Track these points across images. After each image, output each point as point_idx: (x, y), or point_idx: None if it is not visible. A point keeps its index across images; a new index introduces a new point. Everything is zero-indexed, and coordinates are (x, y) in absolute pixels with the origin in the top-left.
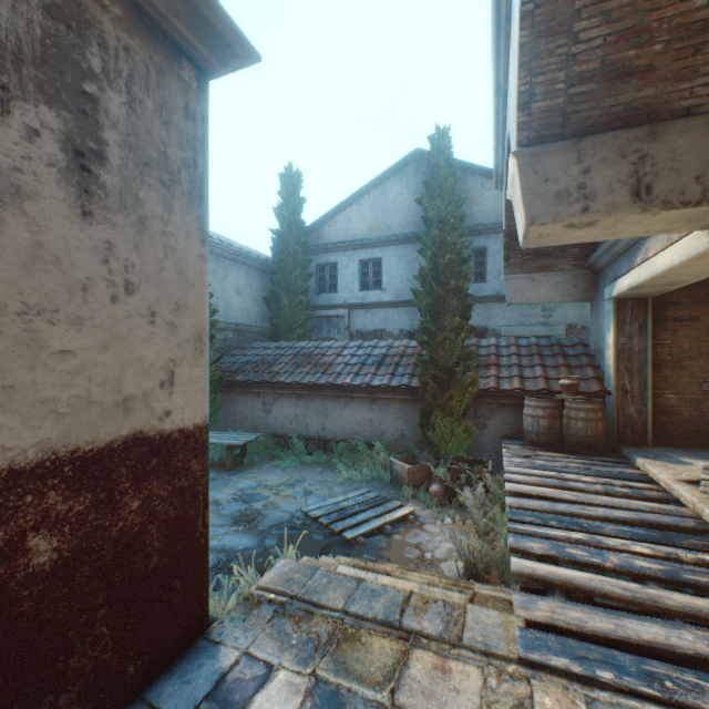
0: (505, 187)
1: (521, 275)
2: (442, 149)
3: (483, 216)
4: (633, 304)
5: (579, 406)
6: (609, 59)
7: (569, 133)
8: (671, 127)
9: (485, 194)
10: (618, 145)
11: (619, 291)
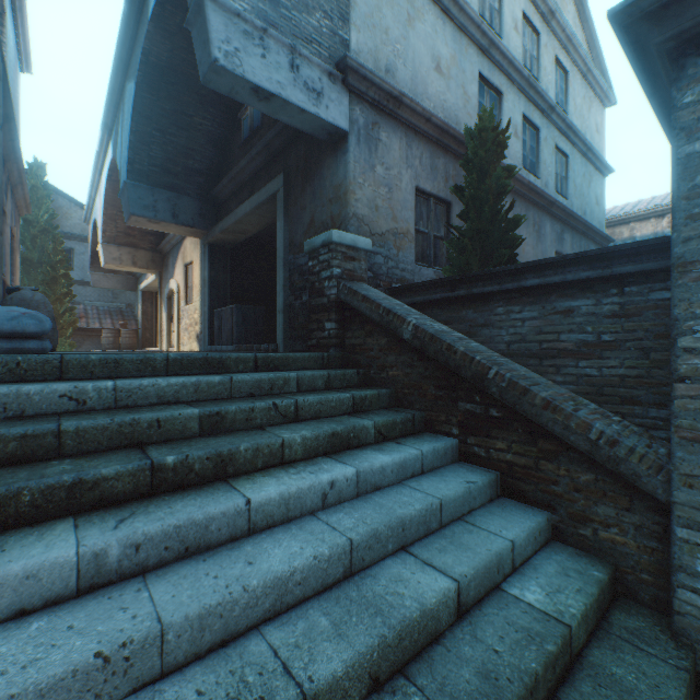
0: (93, 231)
1: (101, 273)
2: (41, 176)
3: (73, 228)
4: (150, 294)
5: (128, 332)
6: (127, 231)
7: (118, 243)
8: (142, 251)
9: (74, 214)
10: (130, 251)
11: (143, 288)
